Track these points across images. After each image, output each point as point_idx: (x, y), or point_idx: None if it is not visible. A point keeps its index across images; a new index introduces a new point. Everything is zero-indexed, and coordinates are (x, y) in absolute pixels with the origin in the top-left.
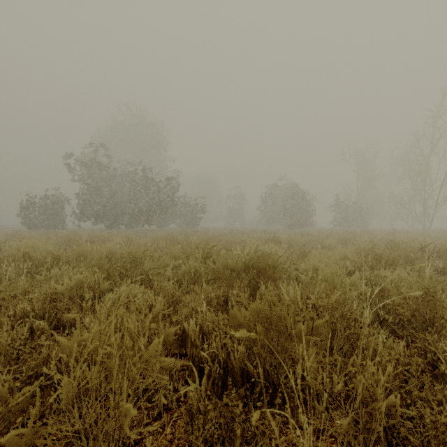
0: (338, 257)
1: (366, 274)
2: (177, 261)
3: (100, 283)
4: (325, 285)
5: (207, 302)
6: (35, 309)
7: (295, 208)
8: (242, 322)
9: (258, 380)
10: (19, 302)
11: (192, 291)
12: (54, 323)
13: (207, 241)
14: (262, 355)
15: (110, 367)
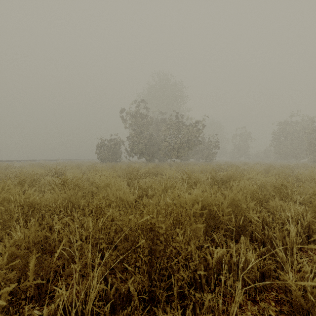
0: None
1: None
2: None
3: None
4: None
5: None
6: None
7: None
8: None
9: None
10: None
11: None
12: None
13: None
14: None
15: None
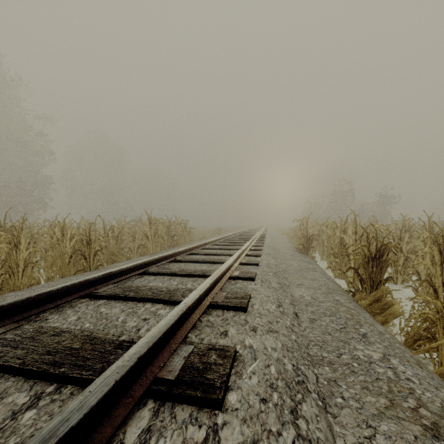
0: None
1: None
2: None
3: None
4: None
5: None
6: None
7: None
8: None
9: None
10: None
11: None
12: None
13: None
14: None
15: None
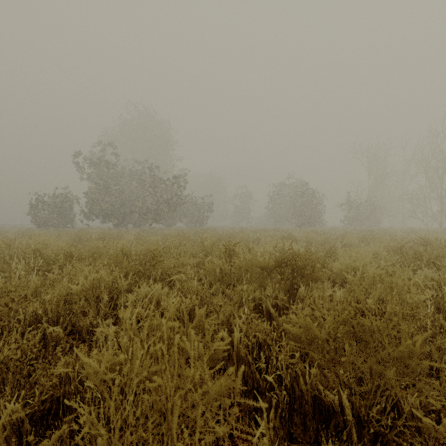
0: (372, 255)
1: (409, 275)
2: (196, 259)
3: (118, 282)
4: (381, 287)
5: (240, 305)
6: (48, 312)
7: (304, 206)
8: (318, 337)
9: (335, 412)
10: (30, 304)
11: (217, 292)
12: (69, 328)
13: (229, 237)
14: (344, 380)
15: (160, 406)
